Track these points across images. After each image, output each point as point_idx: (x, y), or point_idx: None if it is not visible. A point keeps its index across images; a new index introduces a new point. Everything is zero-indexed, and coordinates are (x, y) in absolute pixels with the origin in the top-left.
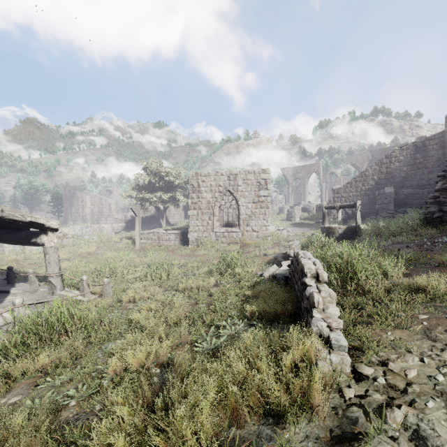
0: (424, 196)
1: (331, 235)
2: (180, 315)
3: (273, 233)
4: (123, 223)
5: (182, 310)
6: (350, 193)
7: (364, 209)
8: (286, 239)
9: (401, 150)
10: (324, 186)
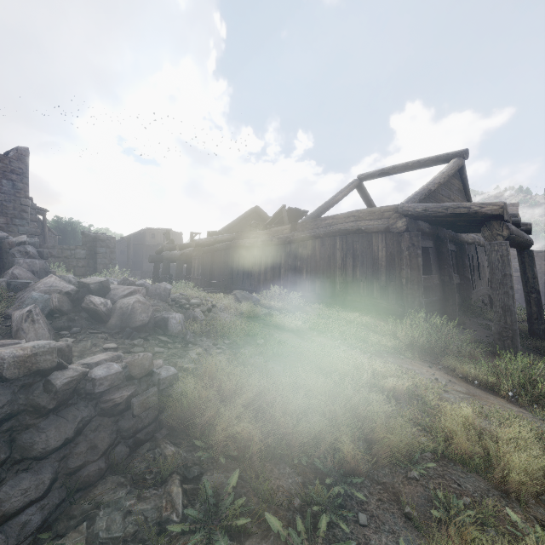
0: None
1: None
2: None
3: None
4: None
5: None
6: None
7: None
8: None
9: None
10: None
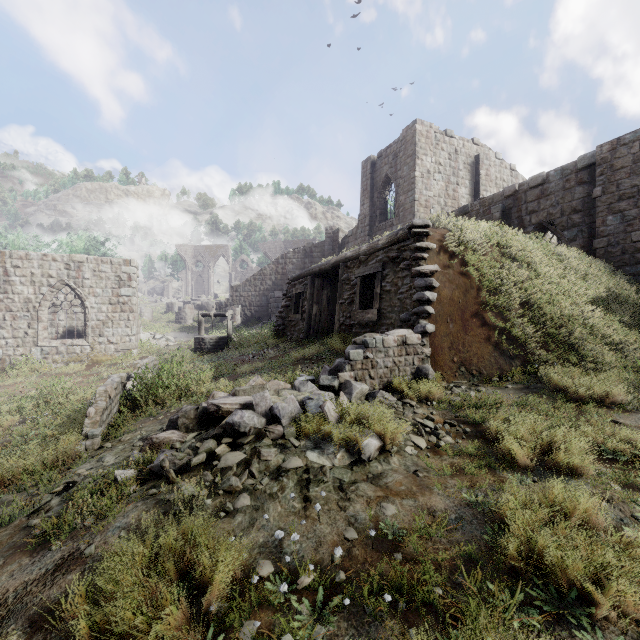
0: None
1: (203, 347)
2: None
3: (144, 344)
4: None
5: None
6: (250, 293)
7: (263, 311)
8: (159, 352)
9: (295, 252)
10: (234, 275)
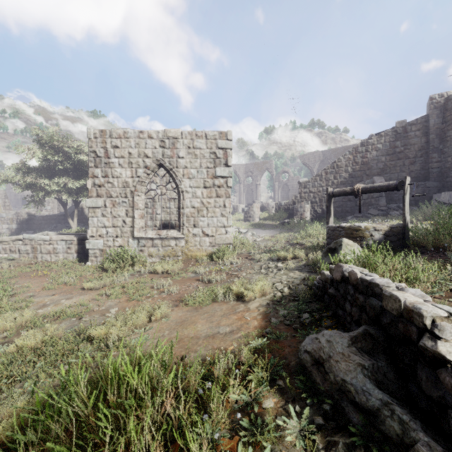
0: (411, 190)
1: (358, 243)
2: None
3: (234, 238)
4: (14, 224)
5: None
6: (320, 188)
7: (336, 206)
8: (255, 248)
9: (379, 136)
10: (277, 185)
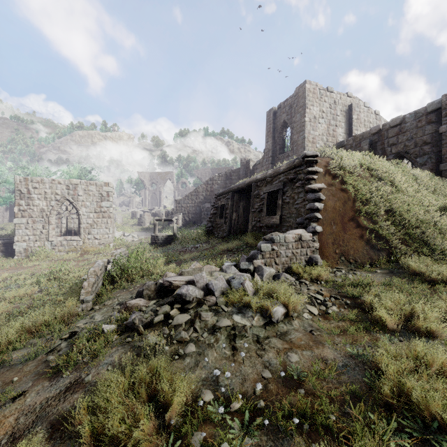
0: None
1: (157, 242)
2: (1, 314)
3: (117, 239)
4: None
5: (3, 310)
6: (188, 204)
7: (197, 217)
8: (128, 245)
9: (219, 176)
10: (177, 193)
